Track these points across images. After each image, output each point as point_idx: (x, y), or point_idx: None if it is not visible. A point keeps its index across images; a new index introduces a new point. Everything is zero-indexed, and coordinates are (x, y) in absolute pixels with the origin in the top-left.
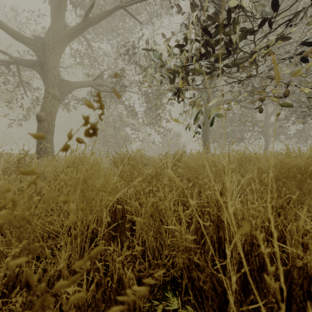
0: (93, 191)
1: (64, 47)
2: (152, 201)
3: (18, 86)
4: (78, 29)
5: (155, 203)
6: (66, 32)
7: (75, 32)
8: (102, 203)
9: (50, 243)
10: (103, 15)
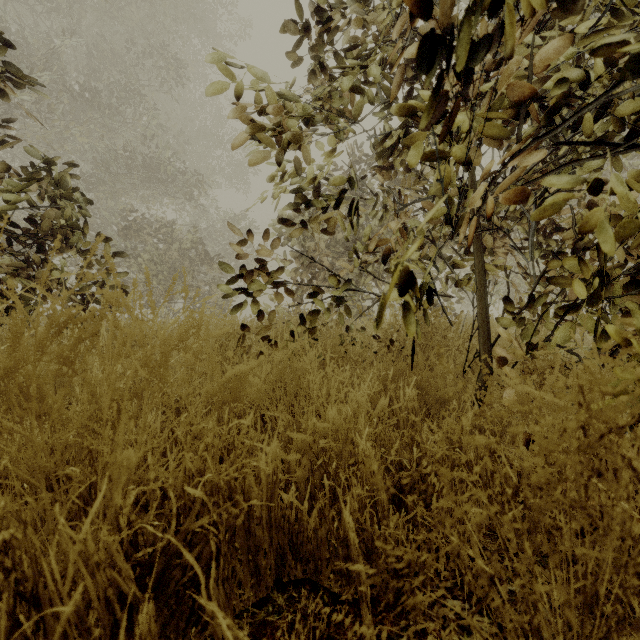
0: None
1: None
2: None
3: None
4: None
5: None
6: None
7: None
8: None
9: None
10: None
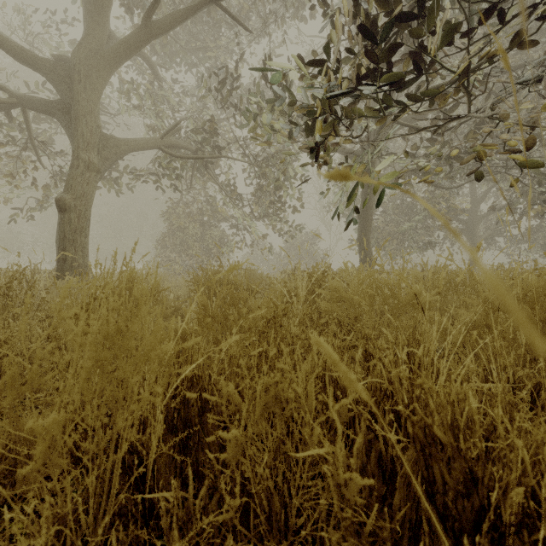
0: (130, 362)
1: (107, 75)
2: (267, 381)
3: (27, 147)
4: (133, 43)
5: (273, 385)
6: (110, 49)
7: (127, 48)
8: (143, 396)
9: (22, 489)
10: (178, 17)
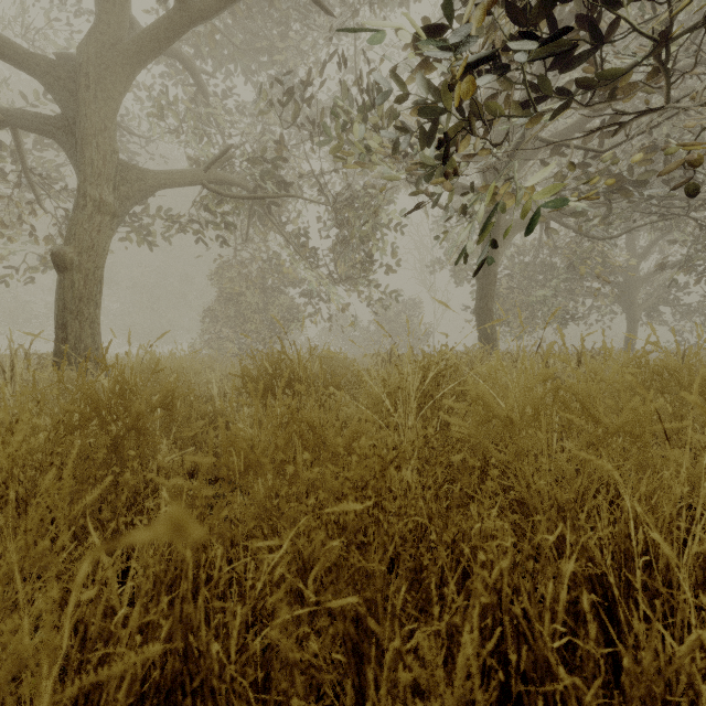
0: None
1: (126, 79)
2: None
3: (19, 183)
4: (163, 32)
5: None
6: (130, 40)
7: (154, 40)
8: None
9: None
10: None
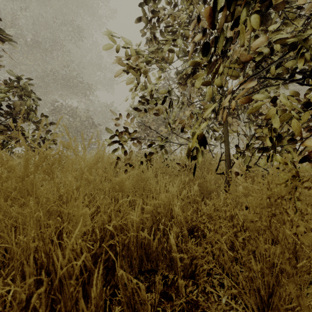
0: None
1: None
2: None
3: None
4: None
5: None
6: None
7: None
8: None
9: None
10: None
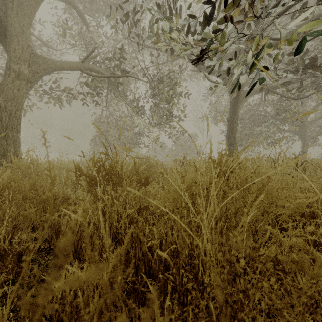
0: None
1: (35, 4)
2: None
3: None
4: None
5: None
6: None
7: None
8: None
9: None
10: None
